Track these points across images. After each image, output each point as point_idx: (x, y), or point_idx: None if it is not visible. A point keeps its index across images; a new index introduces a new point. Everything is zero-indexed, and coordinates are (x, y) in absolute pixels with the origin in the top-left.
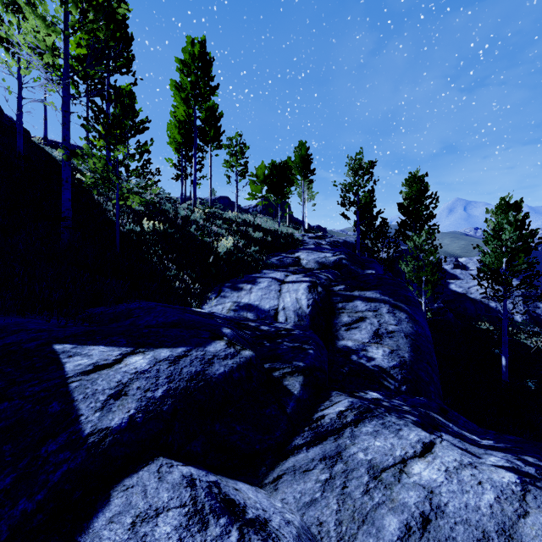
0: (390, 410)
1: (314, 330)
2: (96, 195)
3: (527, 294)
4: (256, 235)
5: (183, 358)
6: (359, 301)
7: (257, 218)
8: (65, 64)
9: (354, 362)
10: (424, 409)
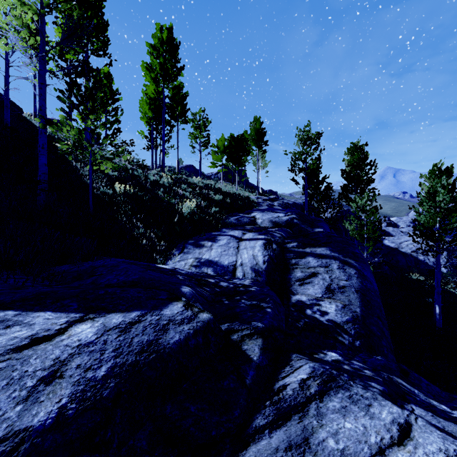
0: (353, 376)
1: (270, 285)
2: (74, 162)
3: (450, 248)
4: (216, 197)
5: (135, 325)
6: (311, 257)
7: (218, 183)
8: (41, 40)
9: (308, 316)
10: (386, 373)
